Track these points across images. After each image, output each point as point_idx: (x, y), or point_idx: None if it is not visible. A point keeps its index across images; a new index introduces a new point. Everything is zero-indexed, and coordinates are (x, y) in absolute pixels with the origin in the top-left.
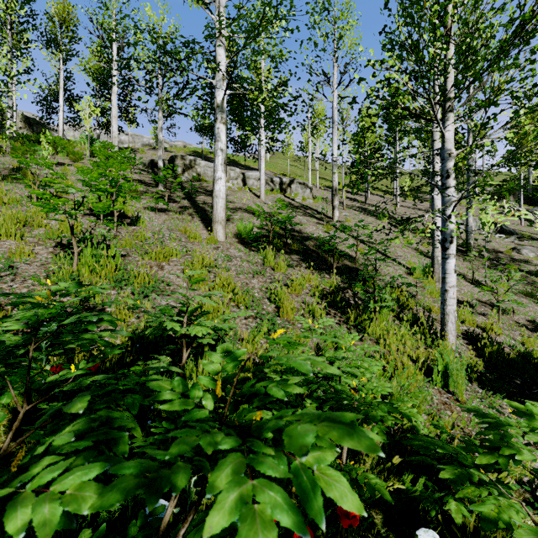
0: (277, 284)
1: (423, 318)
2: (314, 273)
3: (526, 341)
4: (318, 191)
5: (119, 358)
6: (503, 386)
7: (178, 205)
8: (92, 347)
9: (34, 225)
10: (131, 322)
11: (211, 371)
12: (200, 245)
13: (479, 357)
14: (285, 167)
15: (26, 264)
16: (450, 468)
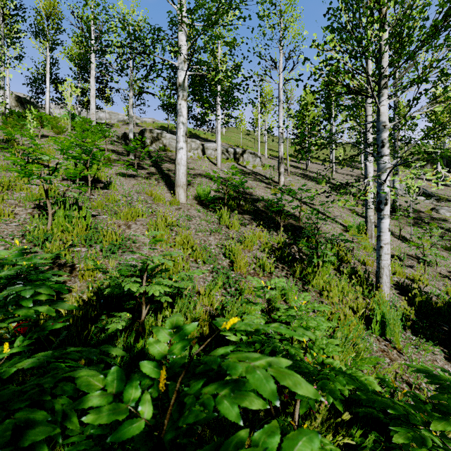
0: (231, 241)
1: (360, 271)
2: (264, 231)
3: (450, 291)
4: (266, 160)
5: (85, 312)
6: (433, 333)
7: (146, 171)
8: None
9: (16, 189)
10: (98, 277)
11: (156, 355)
12: (164, 207)
13: (410, 306)
14: (238, 140)
15: (5, 224)
16: (402, 431)
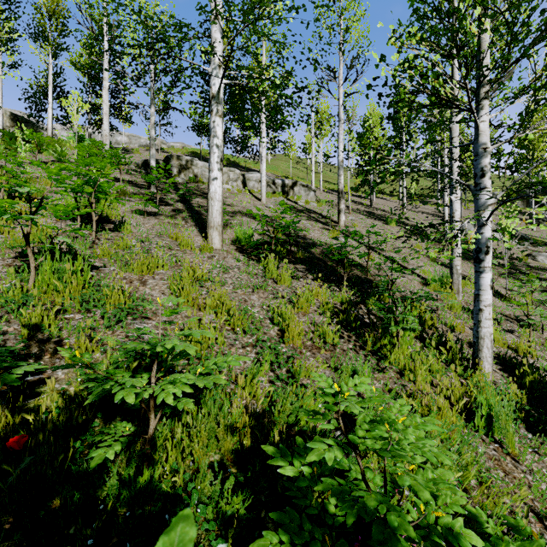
0: (281, 302)
1: (451, 341)
2: (322, 286)
3: None
4: (321, 194)
5: (70, 415)
6: None
7: (171, 208)
8: (32, 400)
9: None
10: (95, 358)
11: None
12: (192, 254)
13: (518, 388)
14: (287, 170)
15: None
16: None
